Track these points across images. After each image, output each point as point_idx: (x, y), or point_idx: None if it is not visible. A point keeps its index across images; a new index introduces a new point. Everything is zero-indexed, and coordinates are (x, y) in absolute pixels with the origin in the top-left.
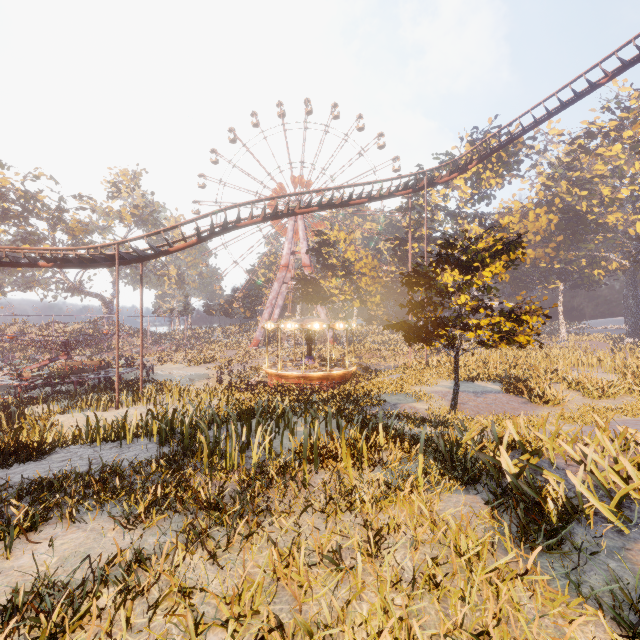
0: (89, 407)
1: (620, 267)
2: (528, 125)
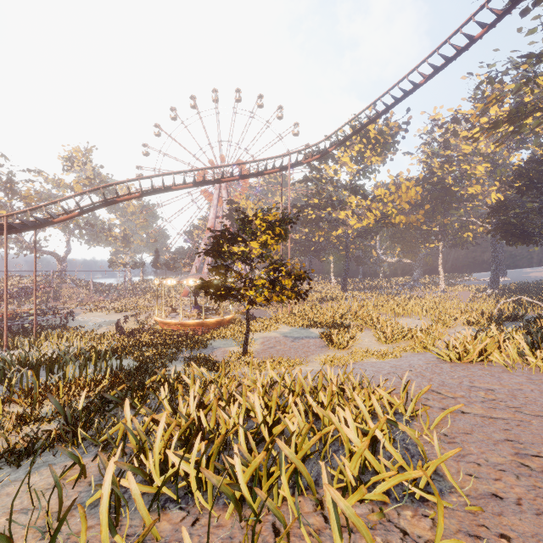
0: None
1: (484, 230)
2: (375, 116)
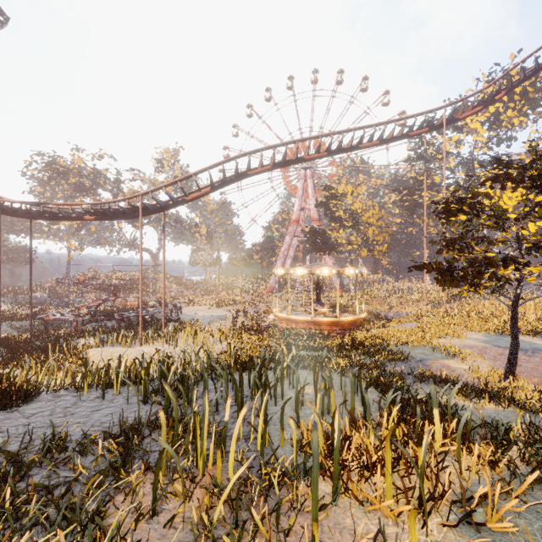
0: (122, 342)
1: None
2: None
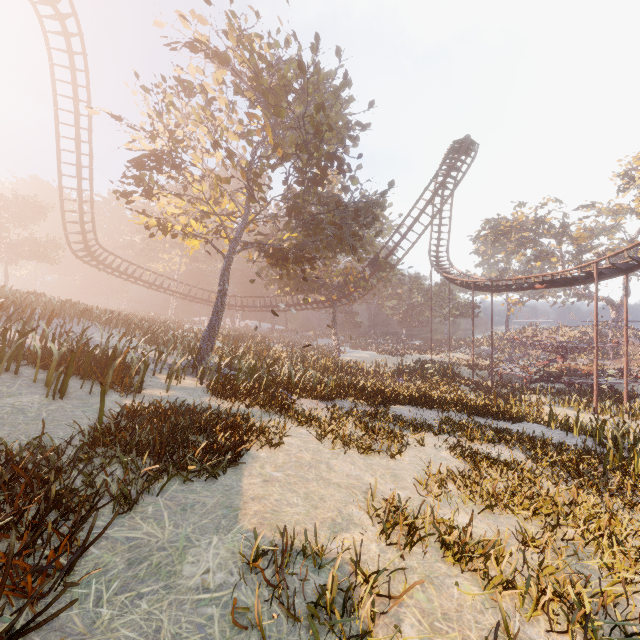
0: (573, 406)
1: None
2: None
